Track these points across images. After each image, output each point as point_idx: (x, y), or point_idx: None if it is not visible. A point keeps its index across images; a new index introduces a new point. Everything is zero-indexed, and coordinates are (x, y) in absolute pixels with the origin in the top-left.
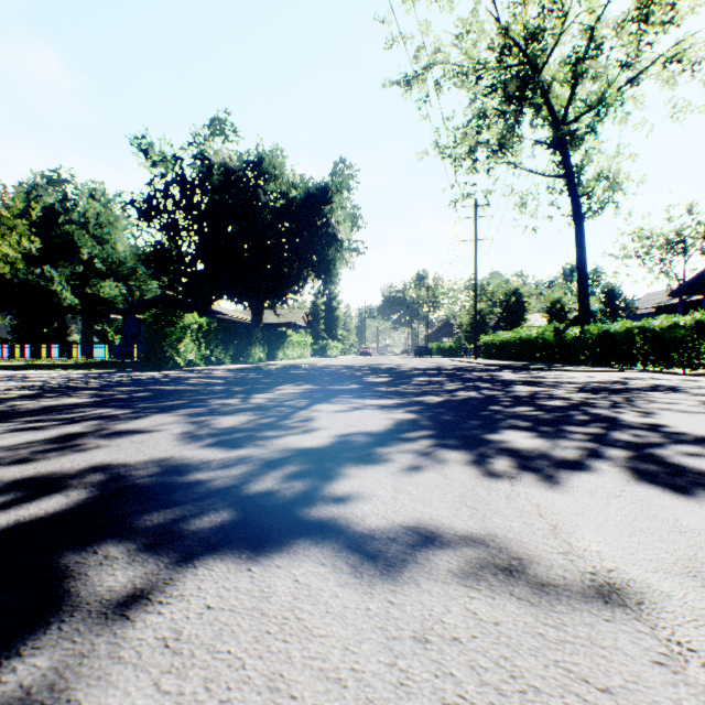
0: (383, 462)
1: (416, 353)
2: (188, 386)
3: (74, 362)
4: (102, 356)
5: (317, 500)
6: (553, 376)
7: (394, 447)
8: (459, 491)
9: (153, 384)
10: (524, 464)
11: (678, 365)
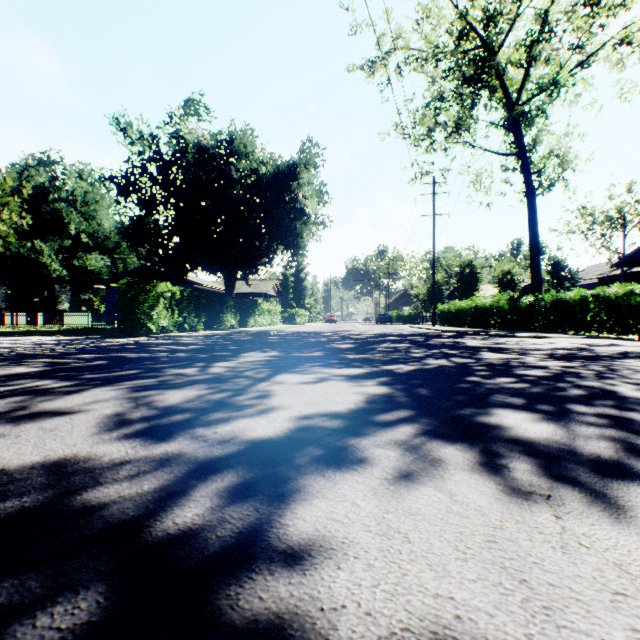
0: (358, 465)
1: (378, 320)
2: (152, 353)
3: (57, 329)
4: (86, 323)
5: (256, 559)
6: (515, 342)
7: (370, 438)
8: (483, 533)
9: (116, 352)
10: (552, 468)
11: (633, 331)
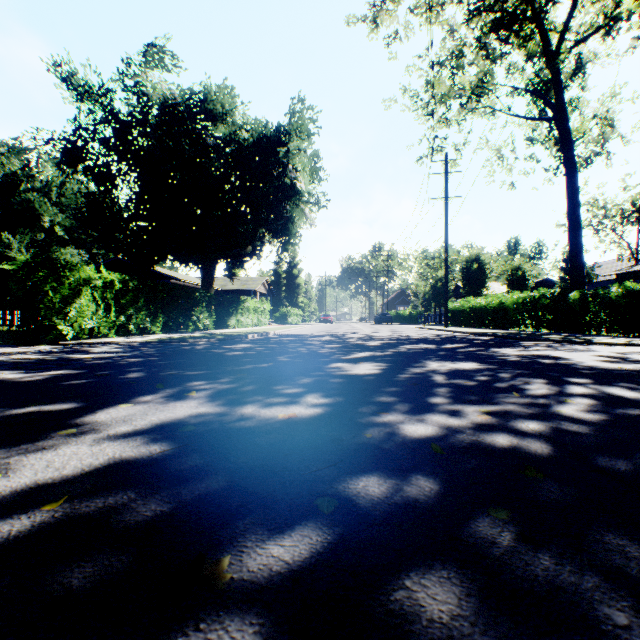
0: None
1: (377, 320)
2: None
3: None
4: None
5: None
6: None
7: None
8: None
9: None
10: None
11: None
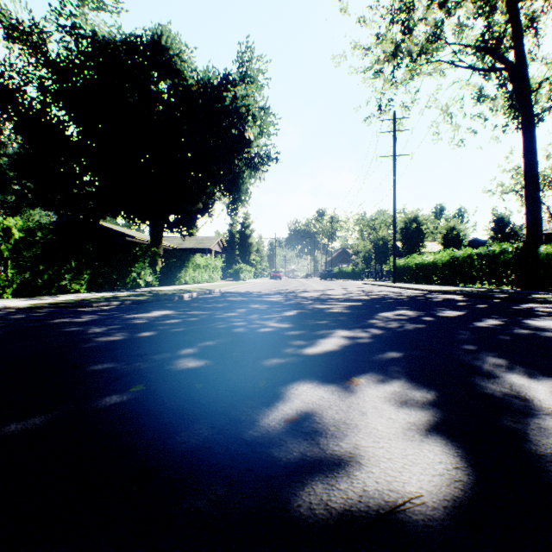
0: None
1: (323, 276)
2: None
3: None
4: None
5: None
6: None
7: None
8: None
9: None
10: None
11: None
